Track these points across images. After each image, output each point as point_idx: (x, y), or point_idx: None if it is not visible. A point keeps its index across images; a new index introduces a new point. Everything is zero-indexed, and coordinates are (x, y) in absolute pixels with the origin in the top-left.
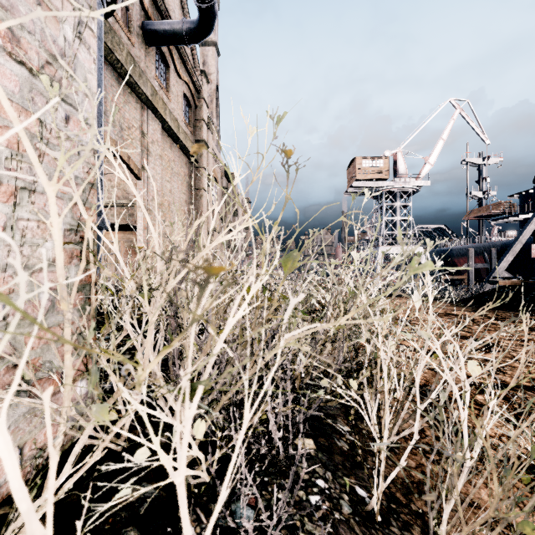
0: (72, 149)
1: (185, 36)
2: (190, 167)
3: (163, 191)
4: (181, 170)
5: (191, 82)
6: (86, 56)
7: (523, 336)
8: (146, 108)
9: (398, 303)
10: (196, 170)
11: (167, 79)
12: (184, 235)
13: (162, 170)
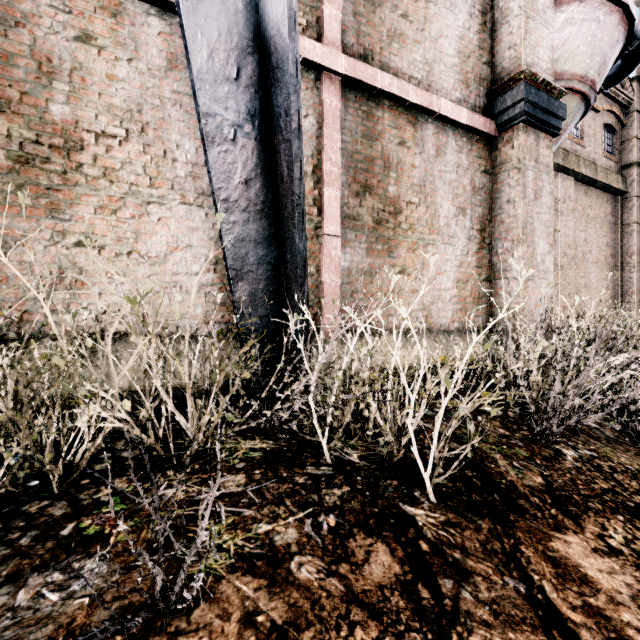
0: (547, 291)
1: (602, 86)
2: (613, 202)
3: (575, 243)
4: (600, 211)
5: (614, 104)
6: (550, 264)
7: None
8: (557, 173)
9: None
10: (624, 203)
11: (581, 126)
12: (604, 283)
13: (574, 223)
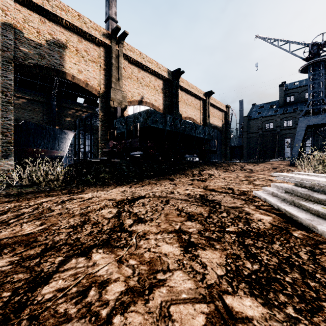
0: None
1: None
2: None
3: None
4: None
5: None
6: None
7: (225, 176)
8: None
9: (158, 188)
10: None
11: None
12: None
13: None
